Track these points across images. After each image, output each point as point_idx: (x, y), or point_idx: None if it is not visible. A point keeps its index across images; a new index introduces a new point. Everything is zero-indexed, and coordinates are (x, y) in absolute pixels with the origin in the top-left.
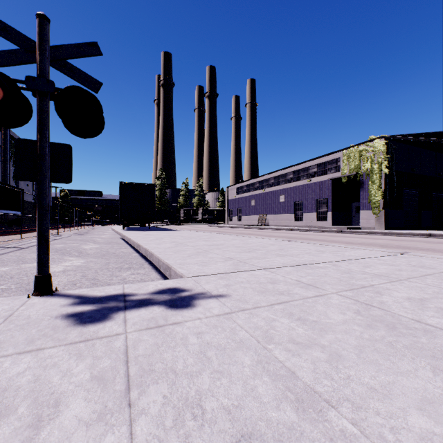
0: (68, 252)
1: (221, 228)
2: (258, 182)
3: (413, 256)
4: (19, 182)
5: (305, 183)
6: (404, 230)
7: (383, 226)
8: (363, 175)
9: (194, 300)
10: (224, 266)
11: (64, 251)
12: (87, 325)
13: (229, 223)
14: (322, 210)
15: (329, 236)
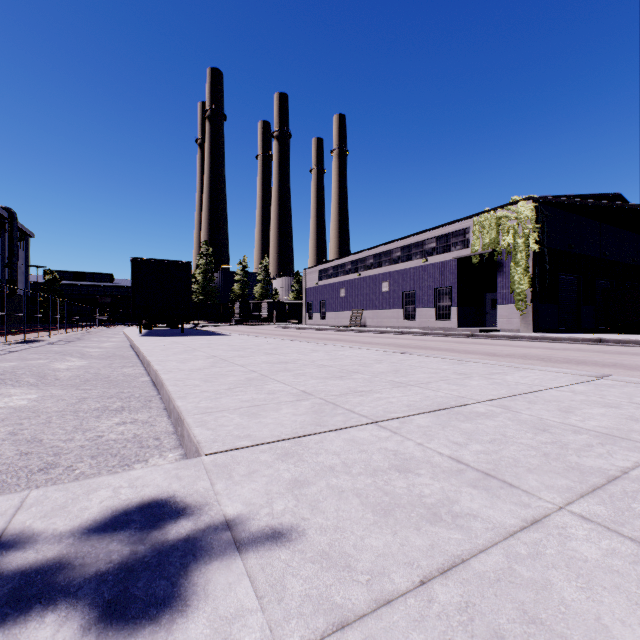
0: (14, 379)
1: (295, 331)
2: (350, 262)
3: (622, 383)
4: None
5: (419, 265)
6: (560, 333)
7: (532, 328)
8: (502, 253)
9: (194, 563)
10: (294, 415)
11: (7, 376)
12: None
13: (307, 322)
14: (444, 303)
15: (457, 343)
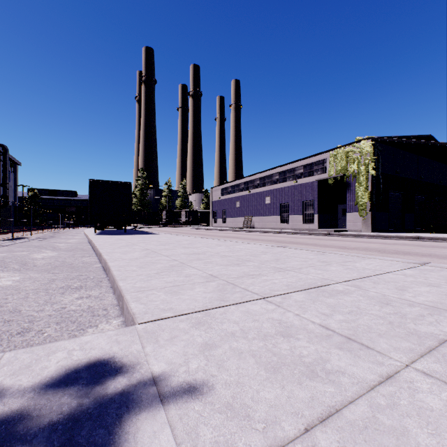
0: (3, 265)
1: (204, 231)
2: (243, 183)
3: (439, 268)
4: None
5: (291, 185)
6: (390, 232)
7: (370, 229)
8: (349, 177)
9: (127, 413)
10: (204, 292)
11: None
12: None
13: (213, 225)
14: (309, 212)
15: (318, 239)
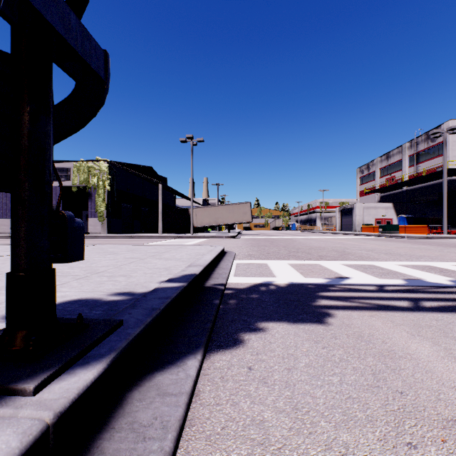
0: None
1: None
2: None
3: (101, 245)
4: None
5: None
6: (122, 234)
7: (107, 231)
8: (91, 188)
9: None
10: None
11: None
12: None
13: None
14: None
15: None
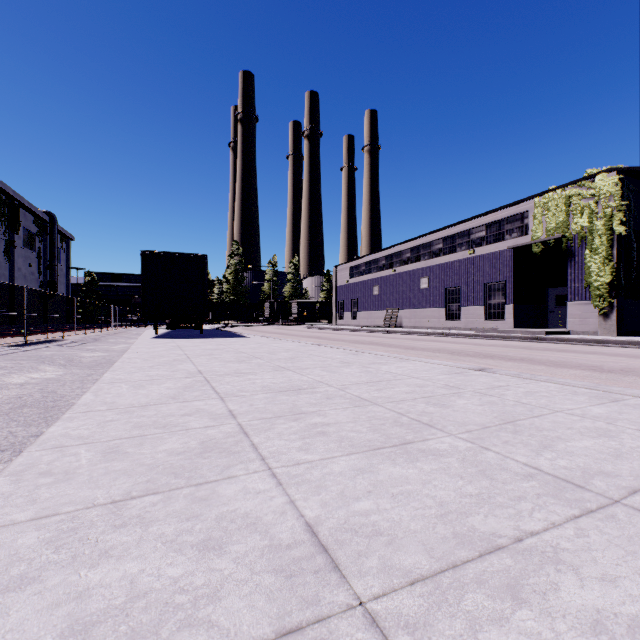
0: None
1: (324, 332)
2: (384, 257)
3: None
4: (15, 260)
5: (465, 257)
6: None
7: (615, 330)
8: (573, 239)
9: None
10: None
11: None
12: None
13: (338, 322)
14: (496, 301)
15: (525, 349)
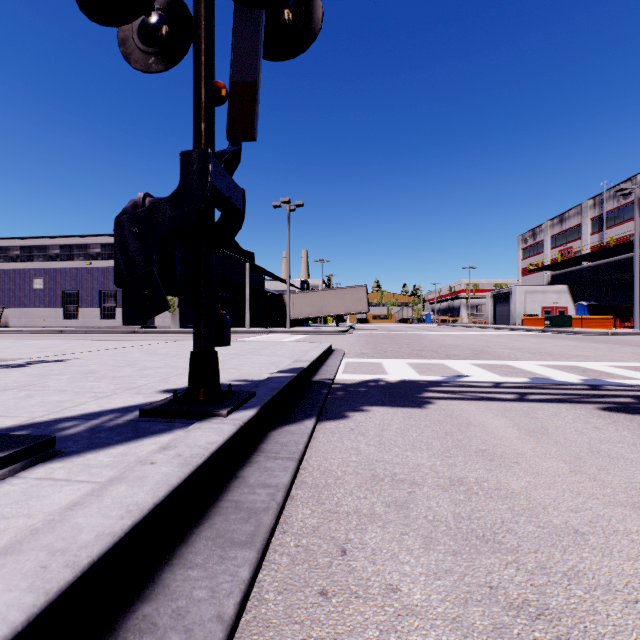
0: None
1: None
2: None
3: (184, 341)
4: None
5: (83, 266)
6: None
7: (179, 325)
8: None
9: (63, 360)
10: (49, 353)
11: None
12: (23, 367)
13: None
14: (110, 305)
15: (121, 336)
